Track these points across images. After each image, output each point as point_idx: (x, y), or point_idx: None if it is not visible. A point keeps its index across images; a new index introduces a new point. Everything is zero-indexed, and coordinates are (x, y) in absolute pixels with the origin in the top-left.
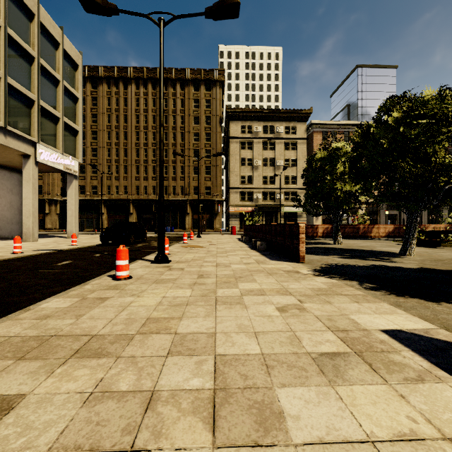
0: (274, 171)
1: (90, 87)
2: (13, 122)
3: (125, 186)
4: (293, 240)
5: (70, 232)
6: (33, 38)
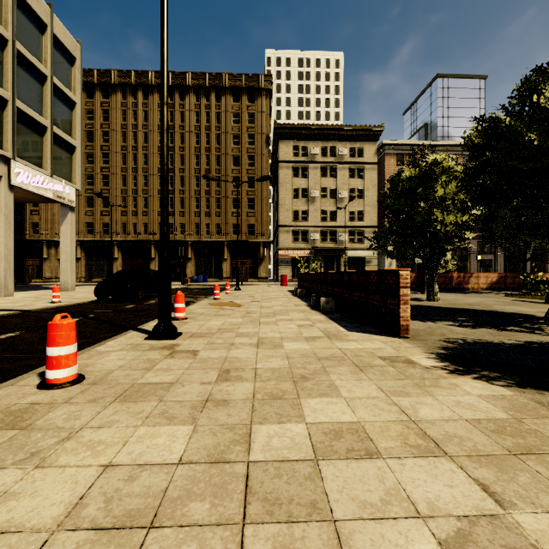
0: (335, 204)
1: (100, 96)
2: None
3: (145, 224)
4: (386, 298)
5: (65, 283)
6: (6, 13)
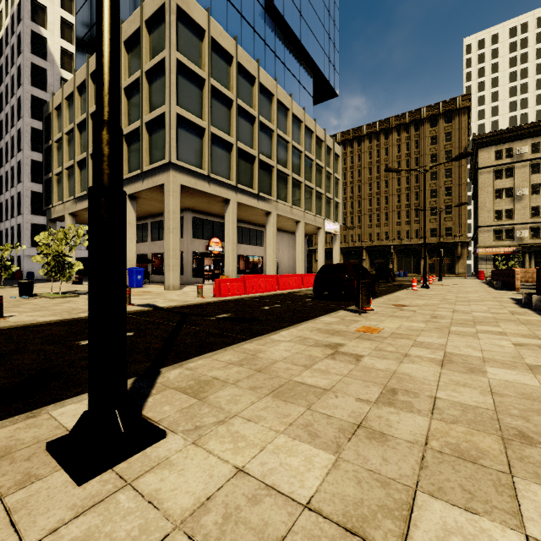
0: None
1: None
2: (316, 211)
3: (358, 235)
4: (513, 279)
5: None
6: (323, 156)
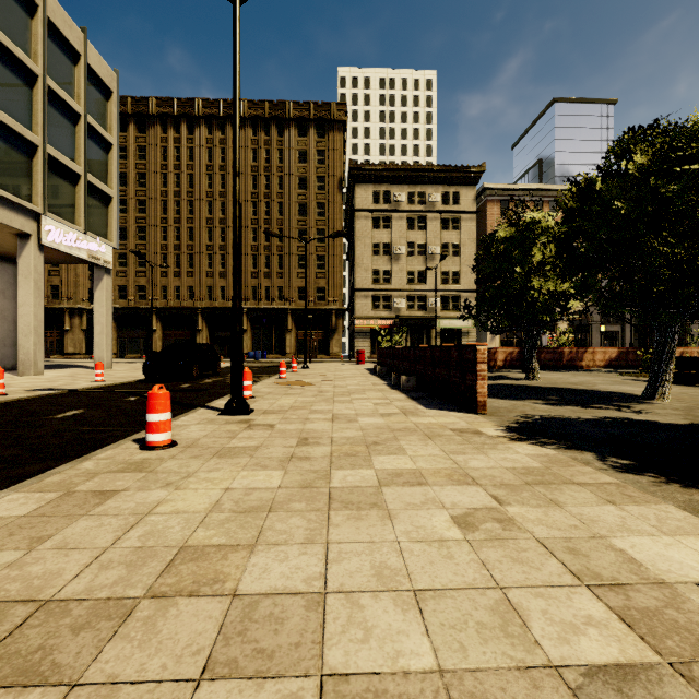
0: (425, 263)
1: (135, 130)
2: (2, 180)
3: (190, 287)
4: (465, 374)
5: (99, 360)
6: (35, 44)
